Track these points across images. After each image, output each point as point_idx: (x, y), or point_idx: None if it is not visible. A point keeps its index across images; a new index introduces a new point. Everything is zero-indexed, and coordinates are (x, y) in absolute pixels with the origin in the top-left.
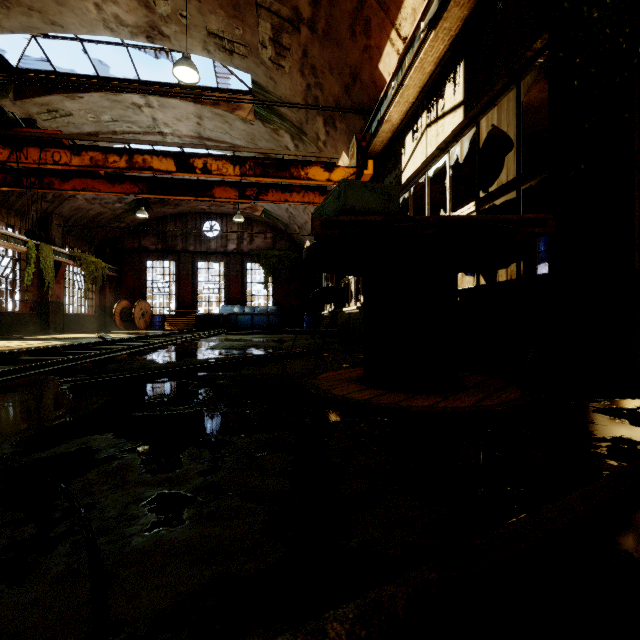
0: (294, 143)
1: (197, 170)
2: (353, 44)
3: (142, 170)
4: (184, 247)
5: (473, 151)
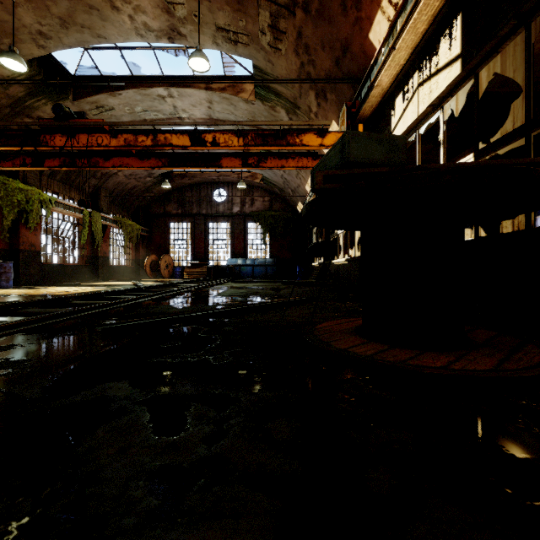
0: (289, 117)
1: (207, 144)
2: (344, 19)
3: (164, 146)
4: (198, 211)
5: (460, 110)
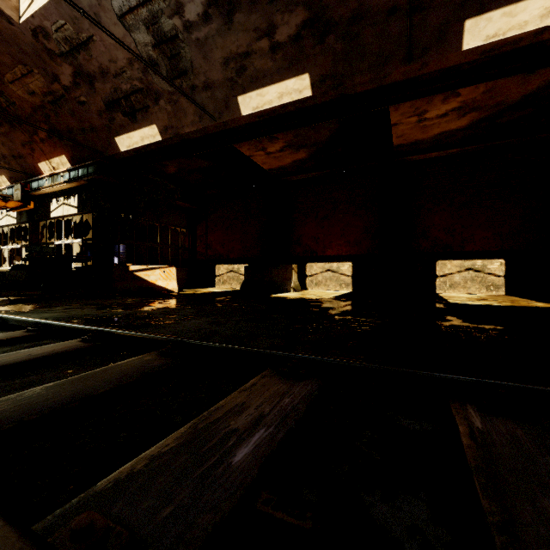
0: None
1: None
2: (23, 148)
3: None
4: None
5: None
